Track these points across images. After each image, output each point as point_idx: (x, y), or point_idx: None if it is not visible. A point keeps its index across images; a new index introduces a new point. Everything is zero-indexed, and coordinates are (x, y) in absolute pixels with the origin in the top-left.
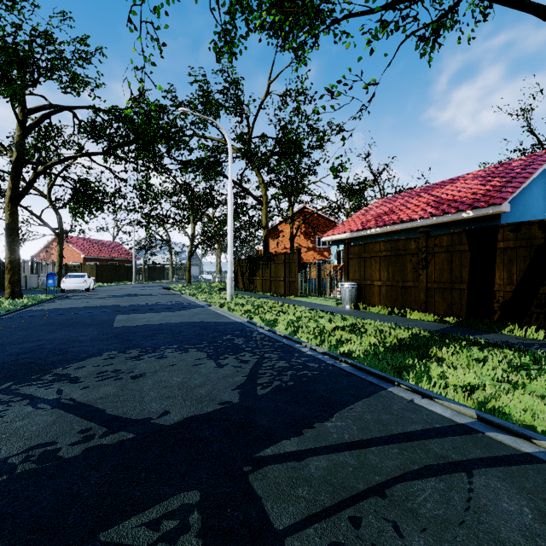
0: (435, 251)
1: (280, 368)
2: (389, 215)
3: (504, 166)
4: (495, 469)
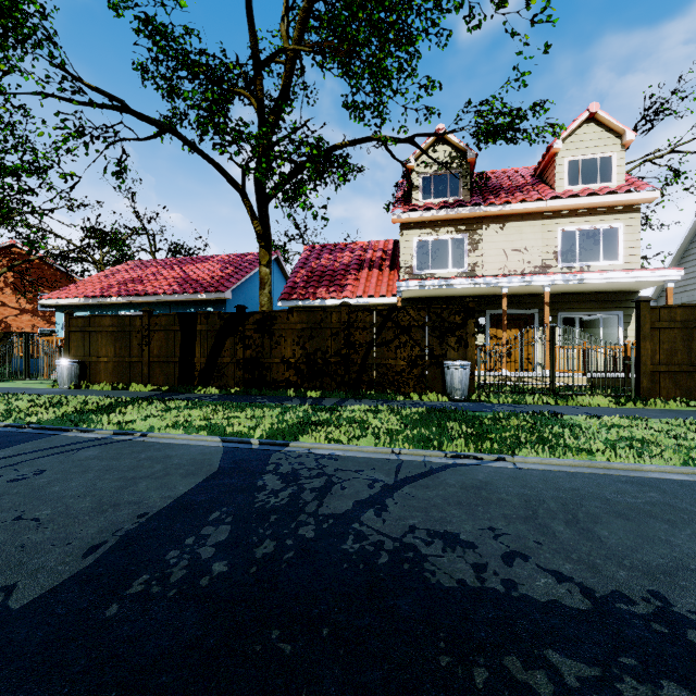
0: (156, 329)
1: None
2: (136, 284)
3: (242, 257)
4: (98, 446)
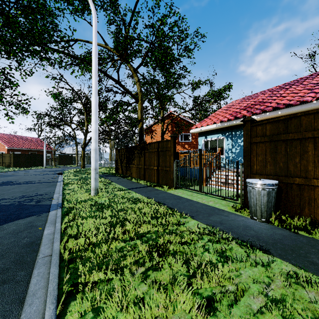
0: None
1: None
2: (260, 105)
3: None
4: None
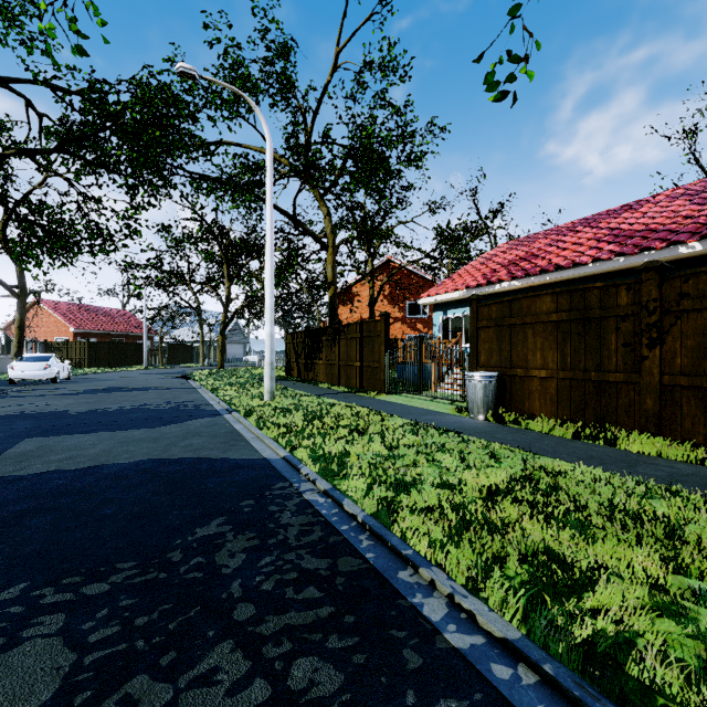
0: (684, 307)
1: None
2: (530, 261)
3: None
4: None
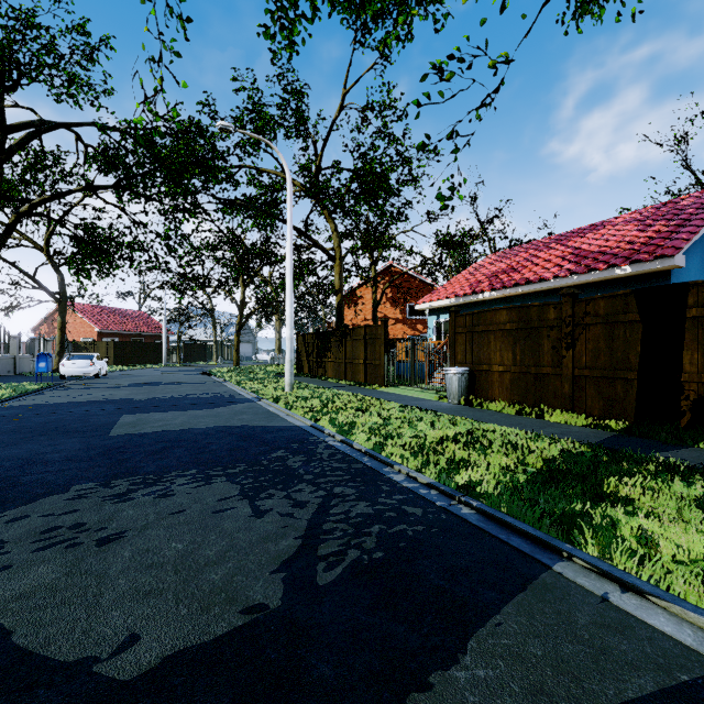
0: (586, 322)
1: (359, 519)
2: (508, 274)
3: (669, 206)
4: None
